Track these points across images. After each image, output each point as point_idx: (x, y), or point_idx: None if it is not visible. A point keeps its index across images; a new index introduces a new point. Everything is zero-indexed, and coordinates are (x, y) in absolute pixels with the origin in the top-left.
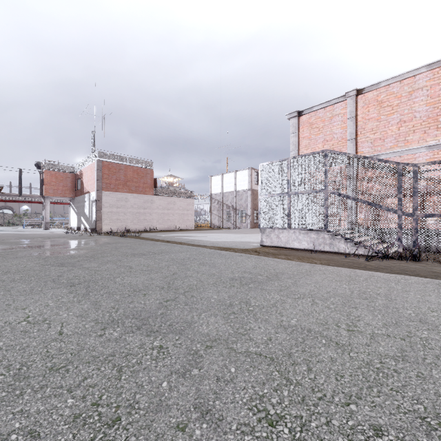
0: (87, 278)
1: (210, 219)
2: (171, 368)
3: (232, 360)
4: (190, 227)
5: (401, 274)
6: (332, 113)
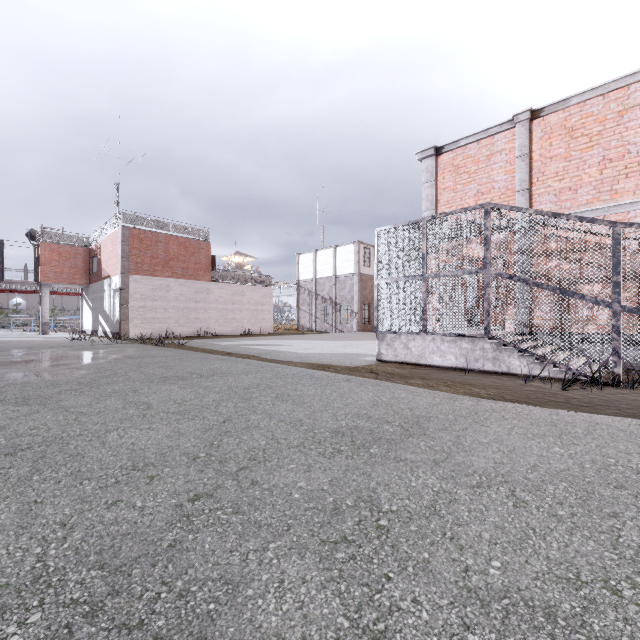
0: (54, 432)
1: (297, 318)
2: None
3: None
4: (267, 329)
5: None
6: (491, 149)
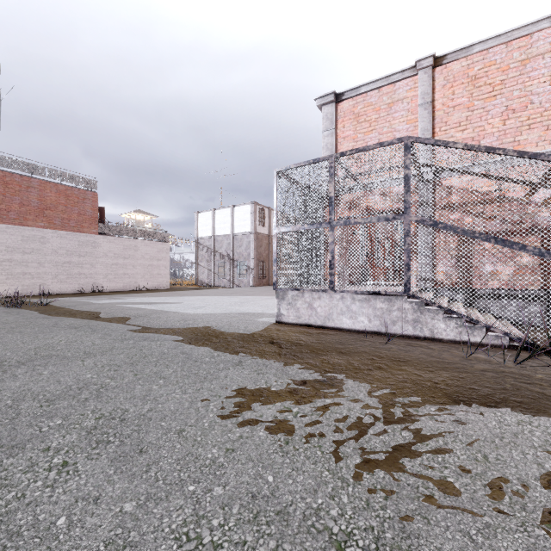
0: None
1: (196, 273)
2: None
3: None
4: (163, 285)
5: None
6: (392, 97)
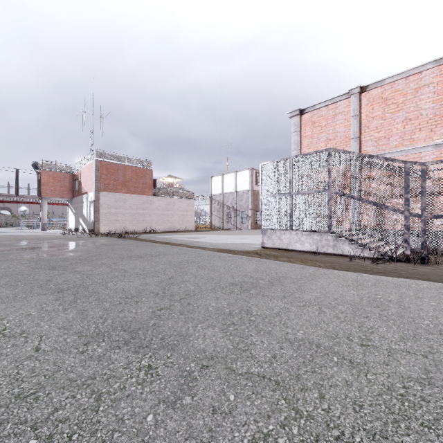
0: (78, 282)
1: (210, 220)
2: (160, 396)
3: (231, 383)
4: (190, 228)
5: (410, 278)
6: (335, 111)
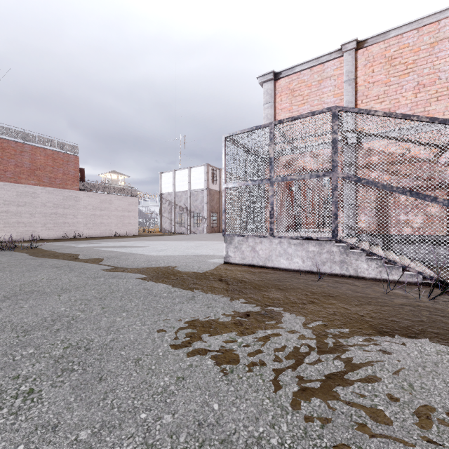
0: None
1: (160, 223)
2: None
3: None
4: (133, 232)
5: None
6: (321, 75)
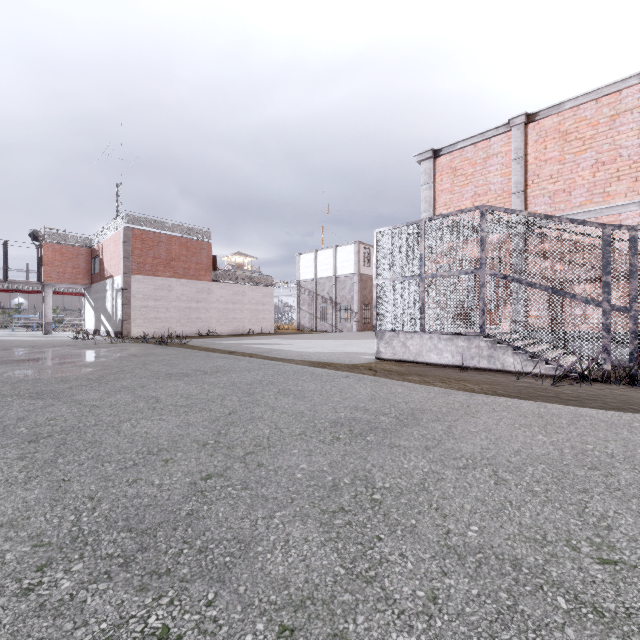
0: (71, 422)
1: (298, 318)
2: None
3: None
4: (267, 329)
5: (625, 411)
6: (487, 152)
